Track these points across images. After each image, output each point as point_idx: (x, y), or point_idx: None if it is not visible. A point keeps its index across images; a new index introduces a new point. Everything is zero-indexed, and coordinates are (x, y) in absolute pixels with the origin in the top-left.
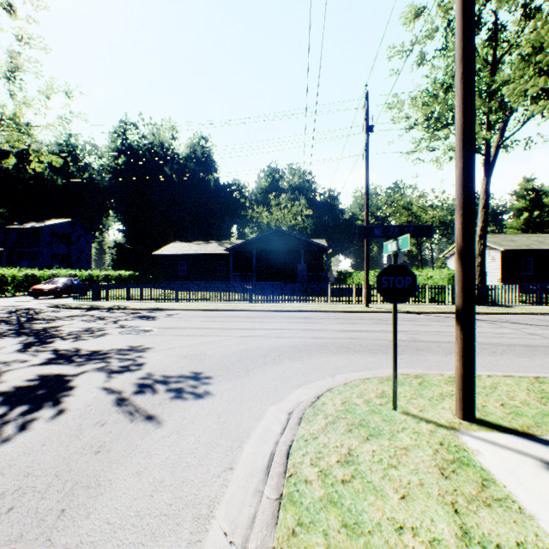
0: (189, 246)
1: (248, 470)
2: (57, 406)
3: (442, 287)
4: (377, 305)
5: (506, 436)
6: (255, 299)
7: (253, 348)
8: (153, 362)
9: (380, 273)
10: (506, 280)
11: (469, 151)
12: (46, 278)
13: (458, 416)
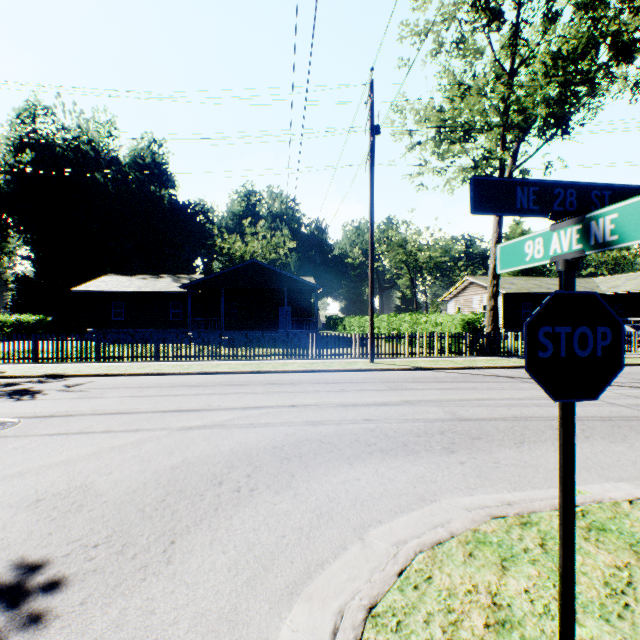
0: (129, 281)
1: None
2: None
3: (456, 336)
4: (384, 360)
5: None
6: (220, 355)
7: (200, 459)
8: None
9: (534, 315)
10: (508, 327)
11: None
12: None
13: None
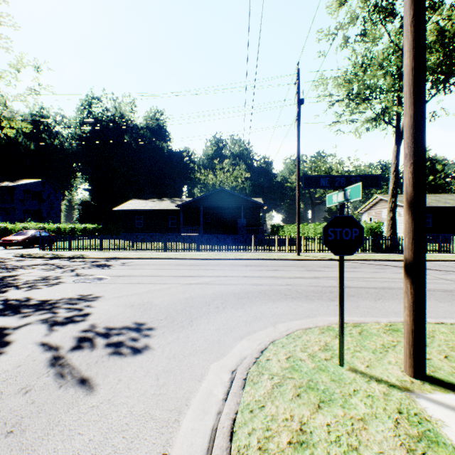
0: (145, 203)
1: None
2: None
3: None
4: (307, 254)
5: None
6: (201, 249)
7: (198, 296)
8: (99, 312)
9: (326, 224)
10: None
11: (421, 97)
12: (17, 230)
13: (408, 373)
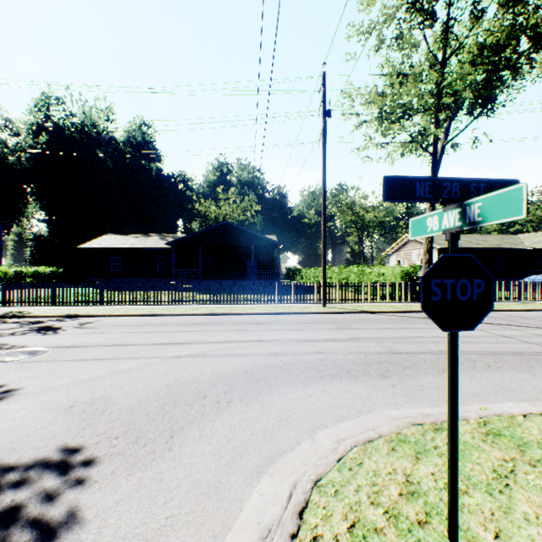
0: (124, 239)
1: None
2: None
3: (395, 284)
4: (334, 304)
5: None
6: (199, 300)
7: (188, 380)
8: None
9: (428, 271)
10: None
11: None
12: None
13: None
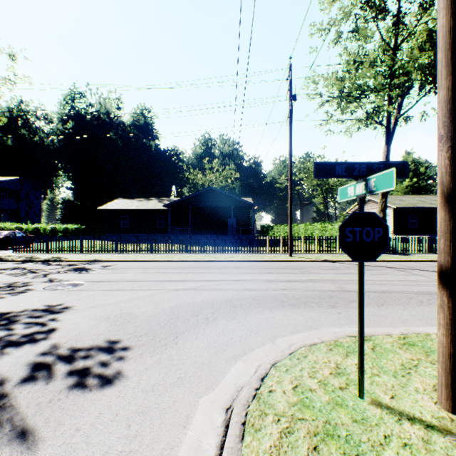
0: (131, 202)
1: None
2: None
3: None
4: (299, 255)
5: None
6: (190, 250)
7: (185, 304)
8: (66, 327)
9: (343, 222)
10: (397, 232)
11: None
12: None
13: (445, 407)
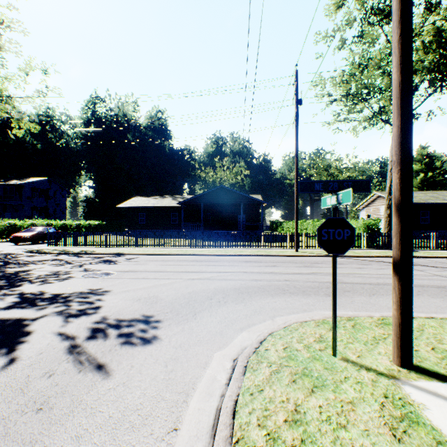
0: (147, 200)
1: (193, 431)
2: (9, 354)
3: (358, 235)
4: (305, 250)
5: (446, 385)
6: (202, 245)
7: (200, 291)
8: (109, 305)
9: (320, 225)
10: None
11: (407, 109)
12: (26, 227)
13: (396, 363)
